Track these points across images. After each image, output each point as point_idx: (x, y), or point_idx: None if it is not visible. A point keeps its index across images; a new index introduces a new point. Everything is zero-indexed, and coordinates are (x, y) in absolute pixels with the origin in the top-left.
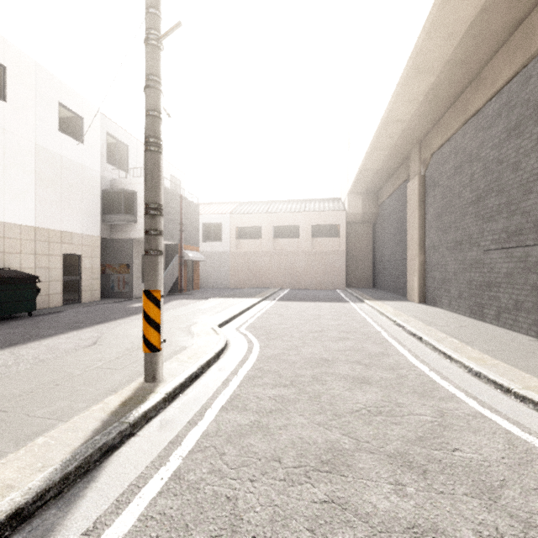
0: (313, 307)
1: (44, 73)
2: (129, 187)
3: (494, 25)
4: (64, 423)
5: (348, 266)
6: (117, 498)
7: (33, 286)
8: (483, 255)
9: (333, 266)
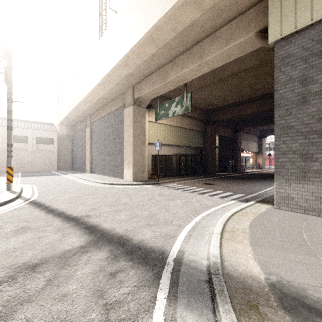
0: (45, 177)
1: None
2: None
3: (104, 100)
4: (0, 195)
5: (59, 159)
6: (31, 196)
7: None
8: (104, 157)
9: (50, 160)
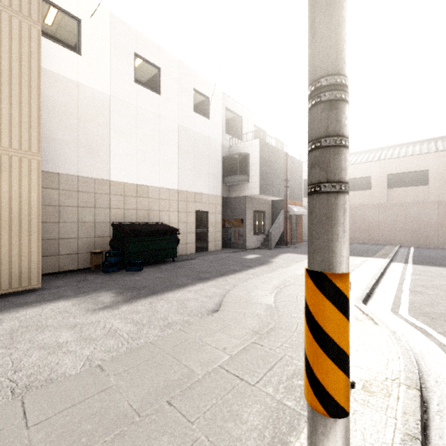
0: None
1: (183, 67)
2: (242, 151)
3: None
4: None
5: None
6: None
7: (175, 237)
8: None
9: None
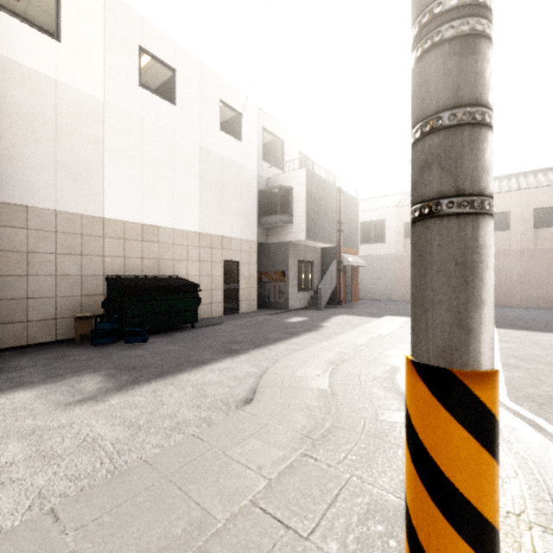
0: None
1: (207, 71)
2: (284, 184)
3: None
4: None
5: None
6: None
7: (195, 295)
8: None
9: None
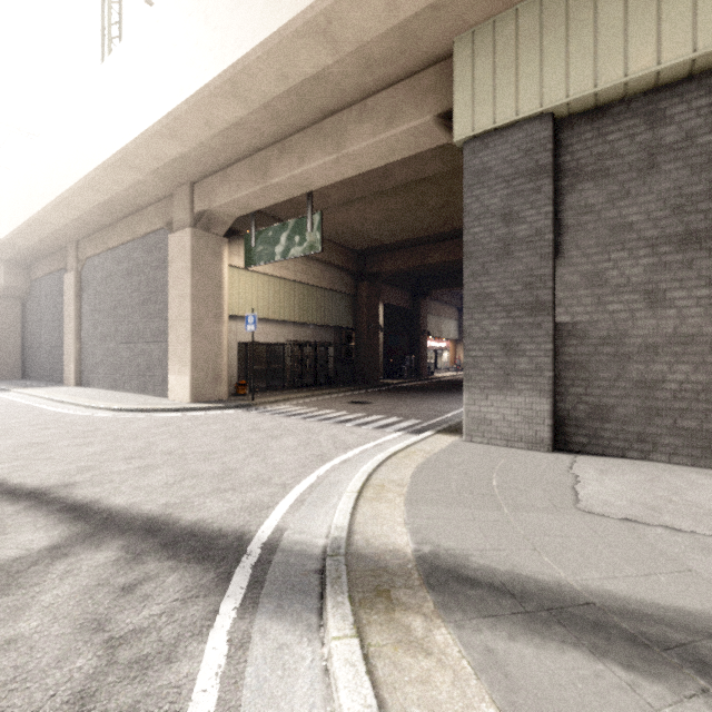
0: None
1: None
2: None
3: (117, 209)
4: None
5: None
6: None
7: None
8: (118, 346)
9: None
